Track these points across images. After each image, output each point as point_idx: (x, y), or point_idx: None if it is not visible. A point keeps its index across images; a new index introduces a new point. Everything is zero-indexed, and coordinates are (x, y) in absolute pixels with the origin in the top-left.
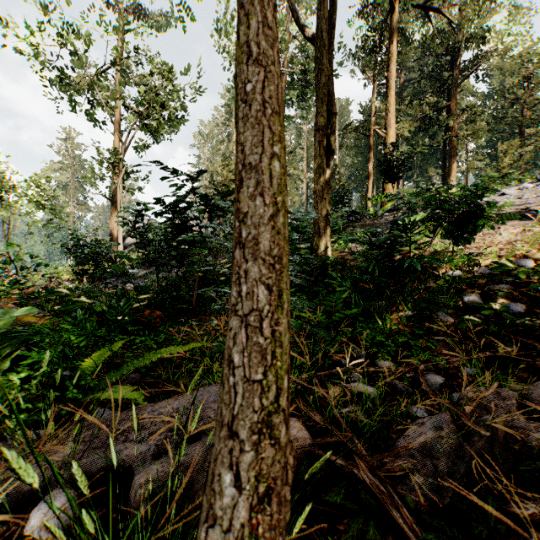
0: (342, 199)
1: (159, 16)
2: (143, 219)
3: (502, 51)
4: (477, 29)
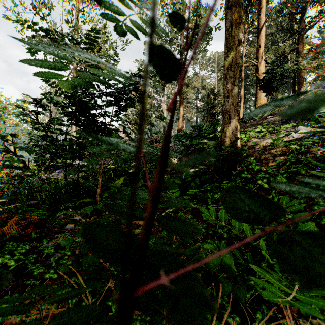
0: None
1: None
2: (52, 113)
3: None
4: None
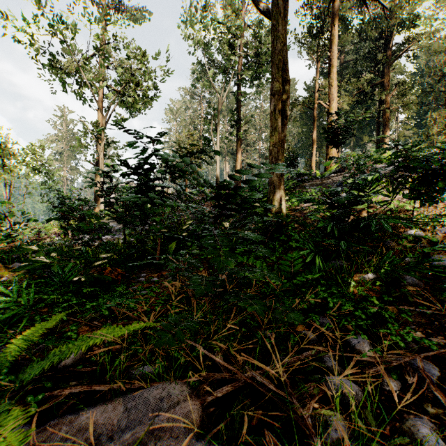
0: (292, 162)
1: (135, 10)
2: (111, 180)
3: (431, 33)
4: (408, 14)
